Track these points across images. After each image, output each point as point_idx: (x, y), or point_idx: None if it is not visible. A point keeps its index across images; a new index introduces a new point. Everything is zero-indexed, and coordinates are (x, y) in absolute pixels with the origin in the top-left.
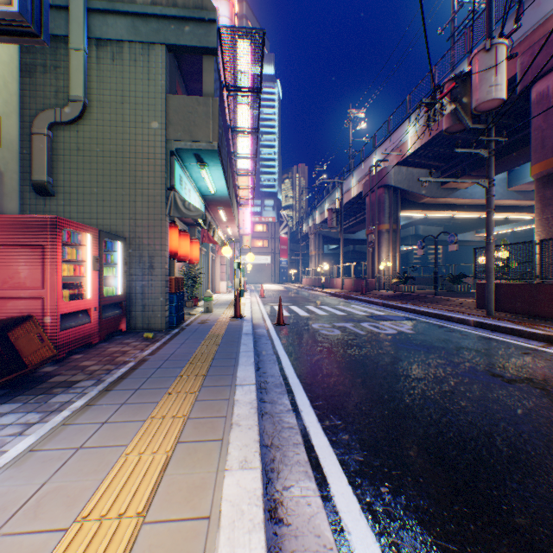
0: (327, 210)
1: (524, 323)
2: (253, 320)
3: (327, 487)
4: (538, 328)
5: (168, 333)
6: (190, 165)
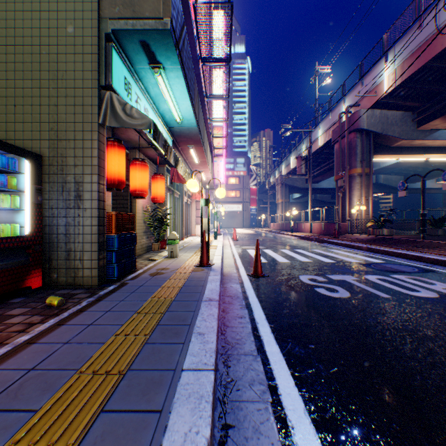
0: (296, 158)
1: None
2: (223, 269)
3: None
4: None
5: (93, 294)
6: (141, 70)
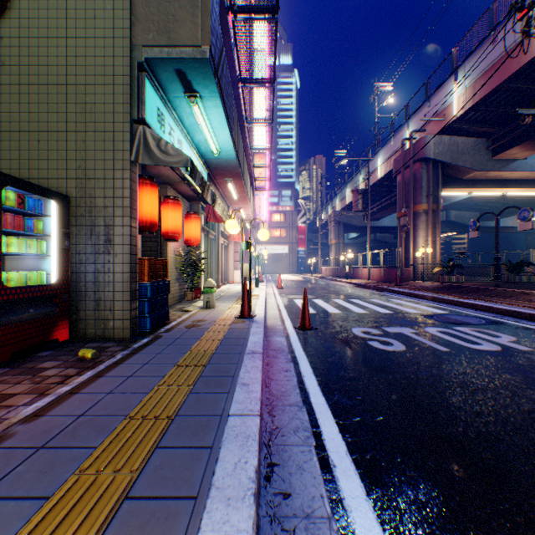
0: (352, 191)
1: None
2: (267, 321)
3: None
4: None
5: (126, 347)
6: (176, 98)
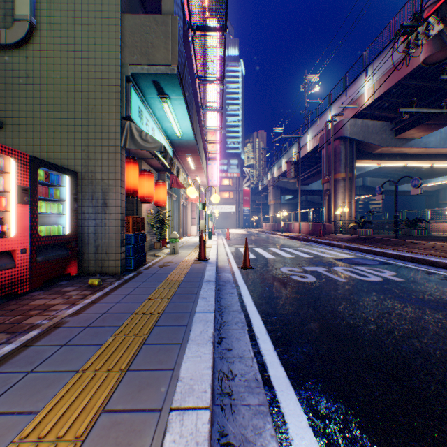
0: (286, 162)
1: None
2: (218, 263)
3: None
4: None
5: (119, 279)
6: (151, 99)
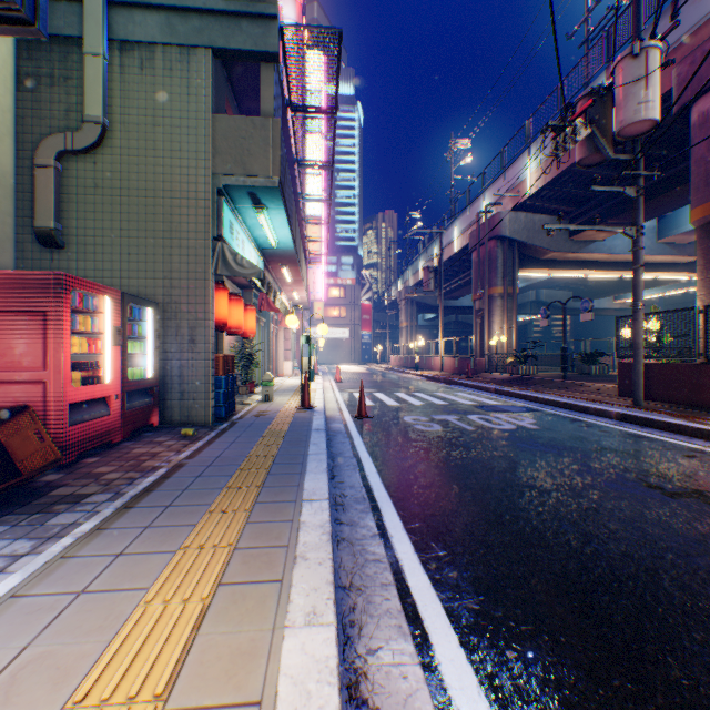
0: (423, 269)
1: (685, 416)
2: (326, 412)
3: (429, 650)
4: (704, 423)
5: (213, 429)
6: (243, 208)
